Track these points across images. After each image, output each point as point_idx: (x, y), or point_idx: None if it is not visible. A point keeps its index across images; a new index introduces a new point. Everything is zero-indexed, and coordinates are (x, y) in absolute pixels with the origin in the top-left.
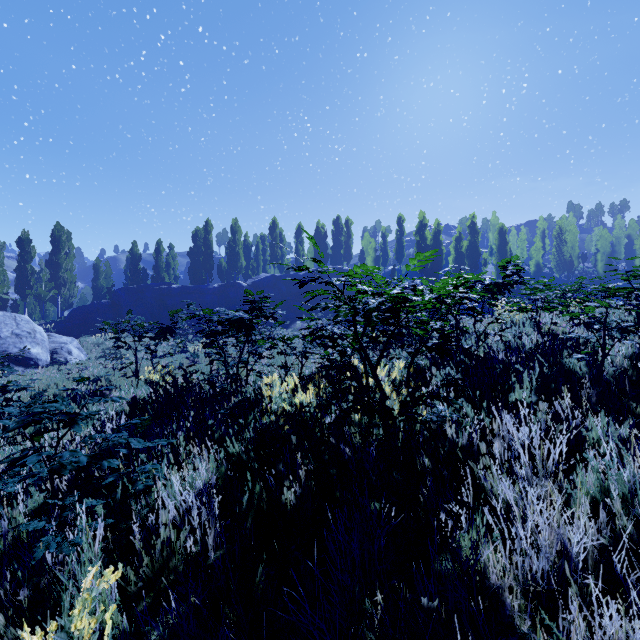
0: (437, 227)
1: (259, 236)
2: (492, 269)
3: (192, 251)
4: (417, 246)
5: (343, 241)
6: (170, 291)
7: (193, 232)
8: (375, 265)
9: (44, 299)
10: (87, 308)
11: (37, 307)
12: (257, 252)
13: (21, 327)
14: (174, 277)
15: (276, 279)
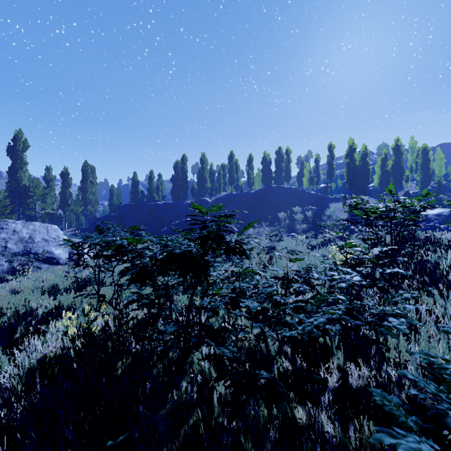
0: (364, 150)
1: (220, 165)
2: (411, 184)
3: (173, 177)
4: (347, 167)
5: (283, 166)
6: (157, 206)
7: (174, 164)
8: (310, 184)
9: (76, 213)
10: (102, 219)
11: (74, 218)
12: (219, 177)
13: (50, 234)
14: (162, 196)
15: (233, 196)
